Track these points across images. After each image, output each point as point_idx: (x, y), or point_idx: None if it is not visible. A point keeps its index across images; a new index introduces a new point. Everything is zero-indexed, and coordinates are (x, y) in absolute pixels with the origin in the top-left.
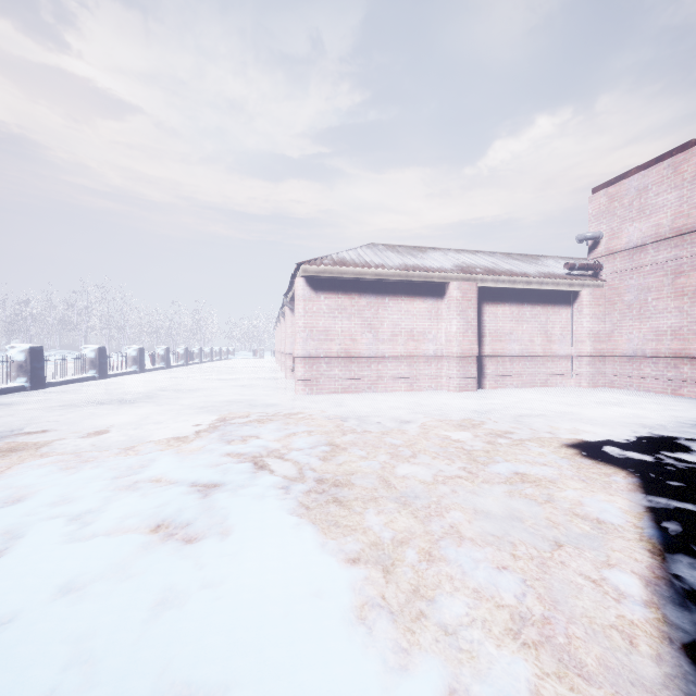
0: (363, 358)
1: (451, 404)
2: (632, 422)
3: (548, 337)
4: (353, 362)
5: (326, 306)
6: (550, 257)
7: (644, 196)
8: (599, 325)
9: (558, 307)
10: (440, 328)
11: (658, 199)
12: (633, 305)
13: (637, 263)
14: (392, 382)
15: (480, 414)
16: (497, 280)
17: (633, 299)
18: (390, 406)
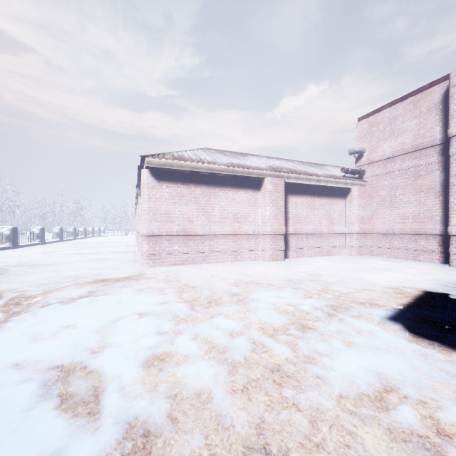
0: (198, 236)
1: (269, 272)
2: (411, 286)
3: (331, 220)
4: (190, 239)
5: (168, 193)
6: (328, 165)
7: (393, 123)
8: (363, 212)
9: (337, 199)
10: (258, 213)
11: (403, 125)
12: (386, 198)
13: (389, 169)
14: (221, 254)
15: (295, 283)
16: (298, 177)
17: (386, 194)
18: (221, 276)
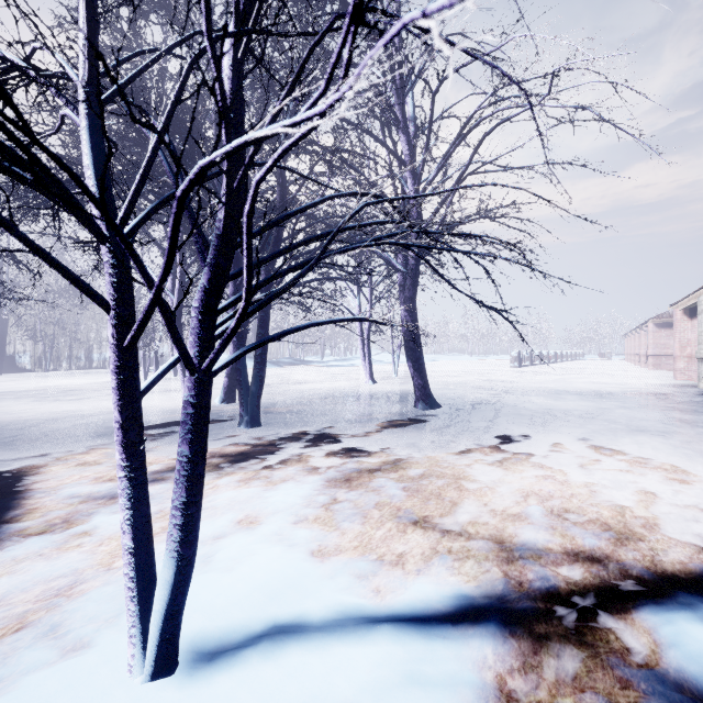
0: None
1: None
2: None
3: None
4: None
5: (665, 334)
6: None
7: None
8: None
9: None
10: None
11: None
12: None
13: None
14: None
15: None
16: None
17: None
18: None
